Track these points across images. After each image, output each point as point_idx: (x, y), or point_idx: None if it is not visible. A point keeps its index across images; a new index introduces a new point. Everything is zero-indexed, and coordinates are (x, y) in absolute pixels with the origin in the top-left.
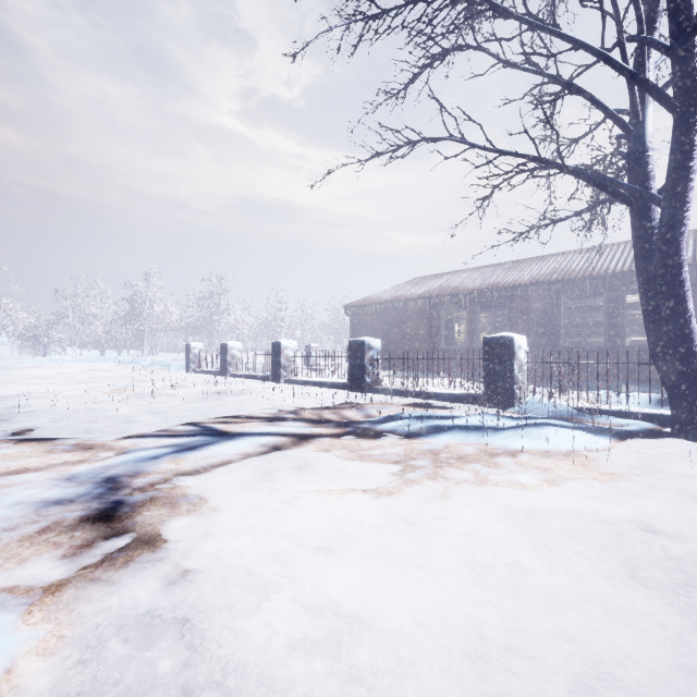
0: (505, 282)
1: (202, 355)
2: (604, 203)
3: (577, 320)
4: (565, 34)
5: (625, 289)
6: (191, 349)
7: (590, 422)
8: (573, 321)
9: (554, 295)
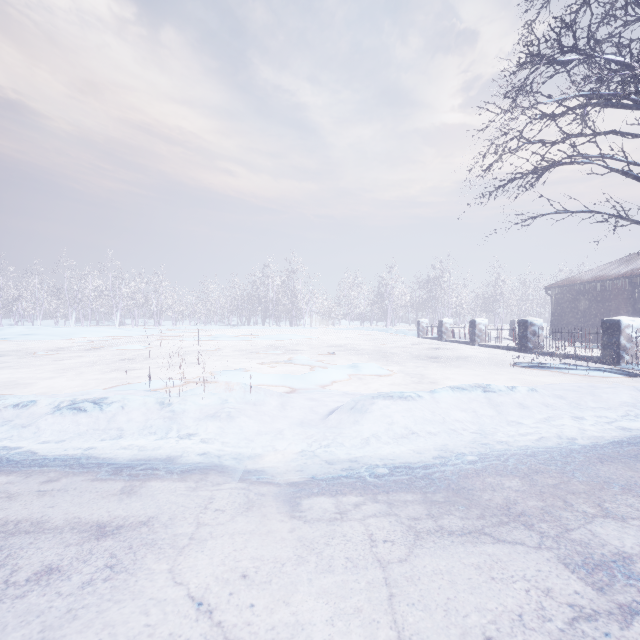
0: None
1: (427, 327)
2: None
3: None
4: (607, 166)
5: None
6: (420, 323)
7: None
8: None
9: None
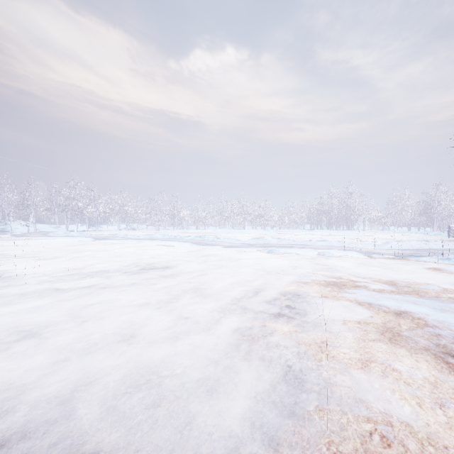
0: None
1: None
2: None
3: None
4: None
5: None
6: (450, 227)
7: None
8: None
9: None
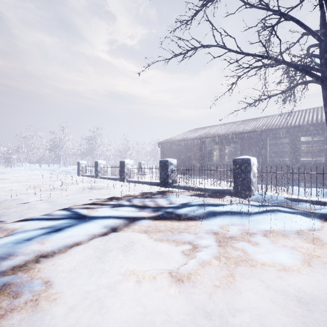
0: (238, 130)
1: (86, 167)
2: (302, 83)
3: (273, 150)
4: None
5: (300, 134)
6: (80, 164)
7: (297, 207)
8: (271, 150)
9: (263, 137)
